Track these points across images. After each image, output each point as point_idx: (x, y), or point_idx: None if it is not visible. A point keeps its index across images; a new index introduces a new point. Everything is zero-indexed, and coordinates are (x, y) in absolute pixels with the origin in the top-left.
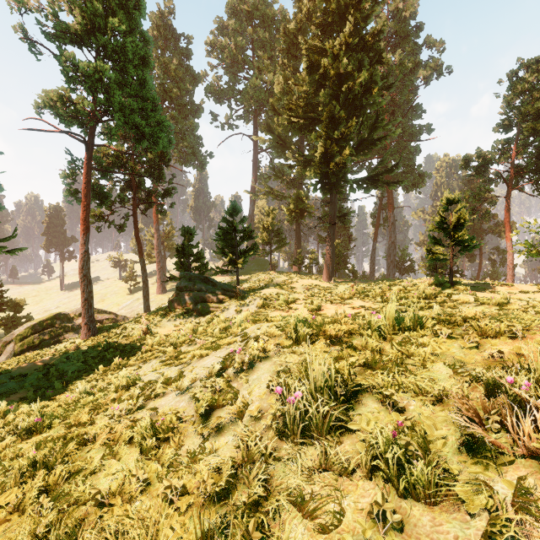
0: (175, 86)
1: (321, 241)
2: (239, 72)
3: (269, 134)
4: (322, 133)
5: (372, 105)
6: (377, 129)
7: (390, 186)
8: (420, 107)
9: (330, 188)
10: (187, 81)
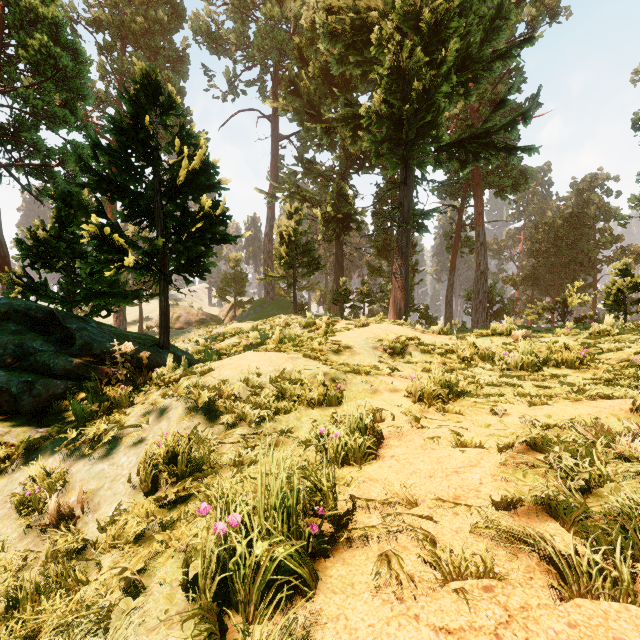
0: (141, 15)
1: (371, 274)
2: (248, 11)
3: (294, 98)
4: (377, 101)
5: None
6: (497, 34)
7: (510, 157)
8: (520, 72)
9: (403, 155)
10: (163, 12)
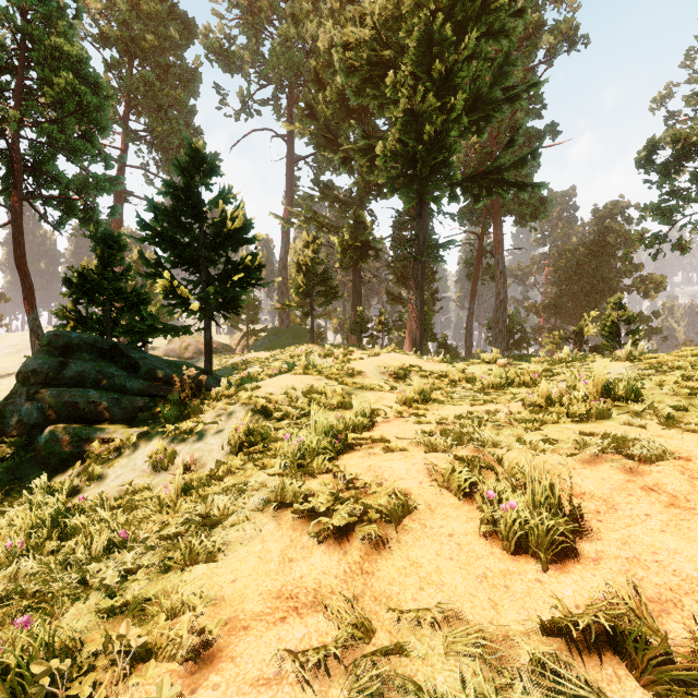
0: (151, 32)
1: (391, 301)
2: (262, 28)
3: (310, 122)
4: None
5: (496, 34)
6: (506, 78)
7: (521, 192)
8: (540, 98)
9: (418, 190)
10: (174, 28)
